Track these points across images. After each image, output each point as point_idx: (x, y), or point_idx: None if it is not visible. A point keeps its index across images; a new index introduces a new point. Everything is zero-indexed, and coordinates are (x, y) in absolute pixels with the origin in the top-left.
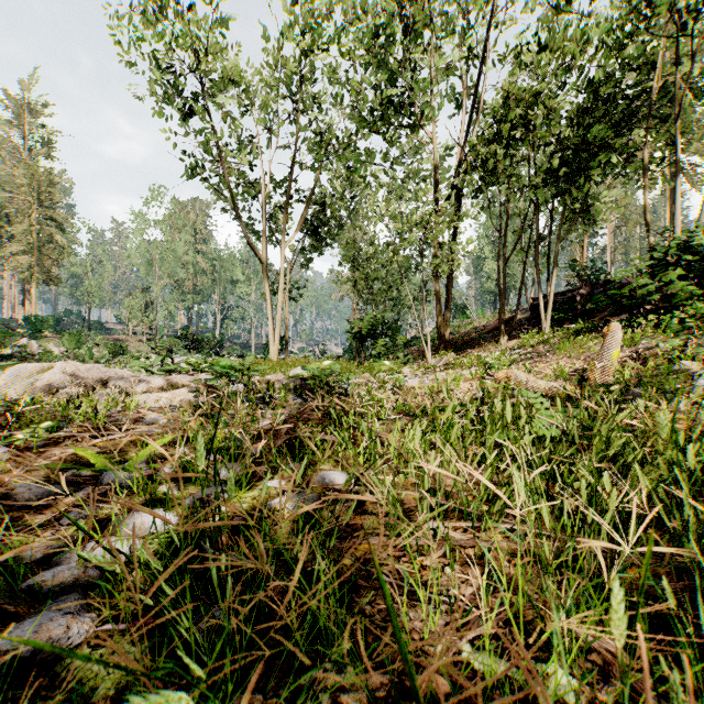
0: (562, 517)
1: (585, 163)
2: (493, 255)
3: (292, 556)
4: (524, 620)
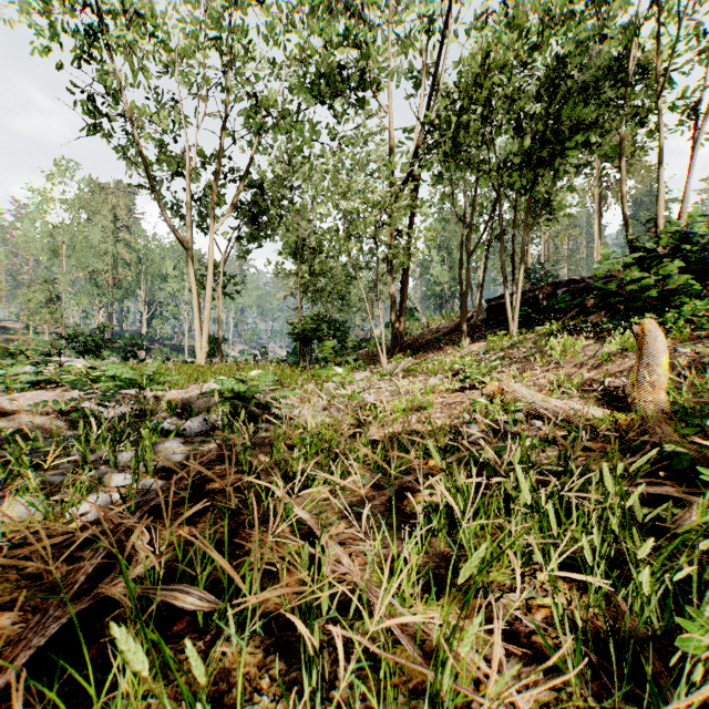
0: None
1: (559, 144)
2: (439, 259)
3: None
4: None
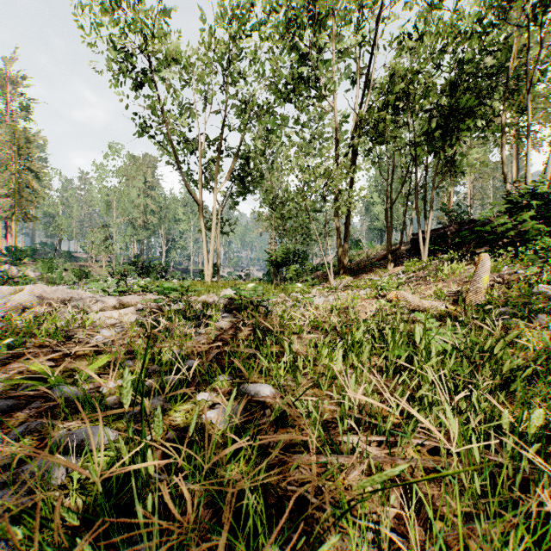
0: (470, 434)
1: (455, 127)
2: (380, 200)
3: (221, 475)
4: (450, 550)
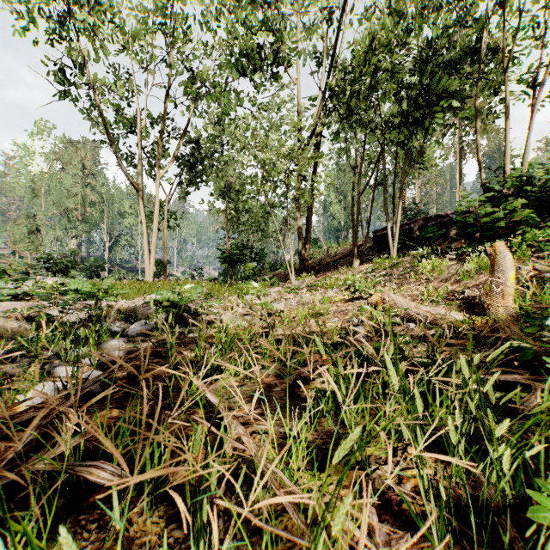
0: None
1: (428, 108)
2: (337, 200)
3: None
4: None
